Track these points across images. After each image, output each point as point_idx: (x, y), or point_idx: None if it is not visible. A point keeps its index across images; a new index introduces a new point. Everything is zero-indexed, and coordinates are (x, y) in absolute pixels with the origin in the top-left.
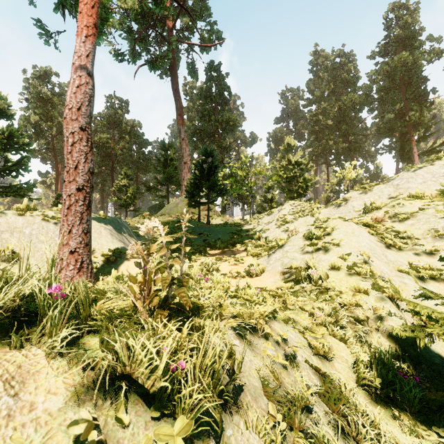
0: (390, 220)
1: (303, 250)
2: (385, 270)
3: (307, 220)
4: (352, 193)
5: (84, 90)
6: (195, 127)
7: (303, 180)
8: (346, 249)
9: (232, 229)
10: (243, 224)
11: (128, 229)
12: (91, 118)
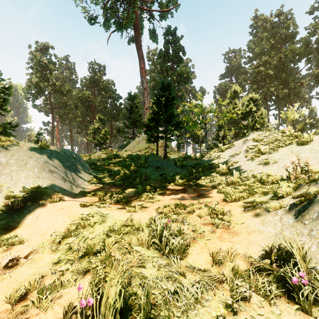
0: None
1: None
2: None
3: (295, 149)
4: None
5: None
6: (155, 81)
7: (259, 115)
8: None
9: (190, 162)
10: (202, 157)
11: (79, 161)
12: None
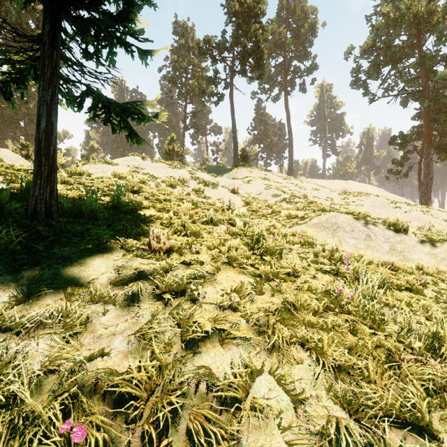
0: None
1: None
2: None
3: None
4: None
5: None
6: None
7: None
8: None
9: None
10: None
11: None
12: None
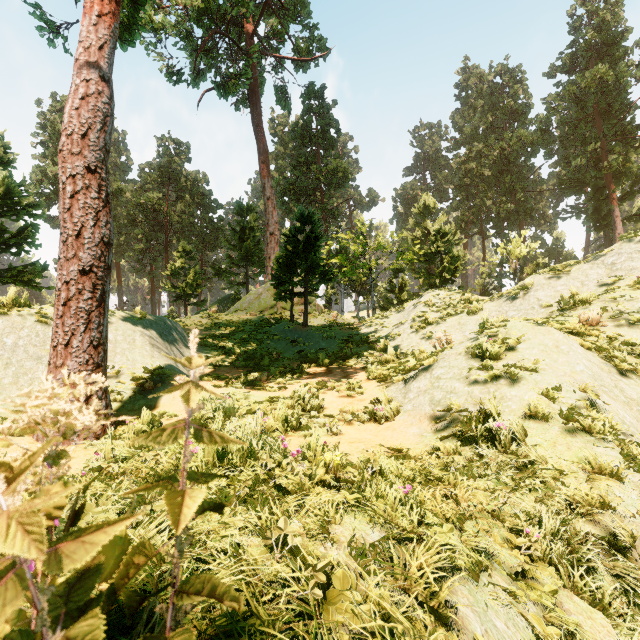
0: (613, 324)
1: (468, 377)
2: (628, 419)
3: (462, 320)
4: (535, 277)
5: (95, 104)
6: (286, 181)
7: (450, 258)
8: (550, 377)
9: (342, 333)
10: (360, 326)
11: (181, 334)
12: (108, 153)
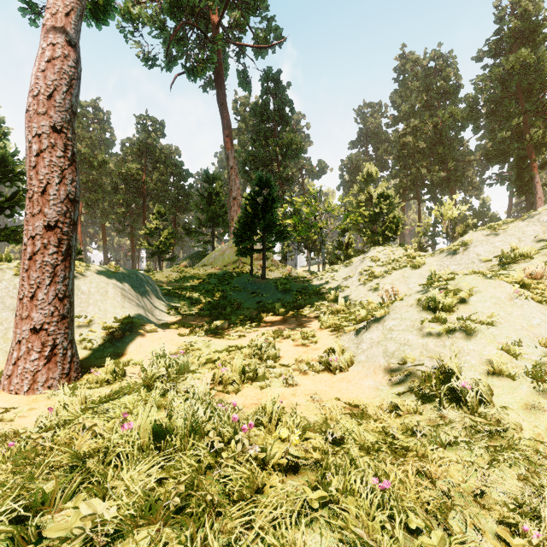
0: None
1: (422, 329)
2: None
3: (406, 274)
4: (474, 234)
5: (61, 67)
6: (247, 153)
7: (392, 219)
8: (508, 331)
9: (296, 285)
10: (312, 278)
11: (152, 286)
12: (74, 115)
